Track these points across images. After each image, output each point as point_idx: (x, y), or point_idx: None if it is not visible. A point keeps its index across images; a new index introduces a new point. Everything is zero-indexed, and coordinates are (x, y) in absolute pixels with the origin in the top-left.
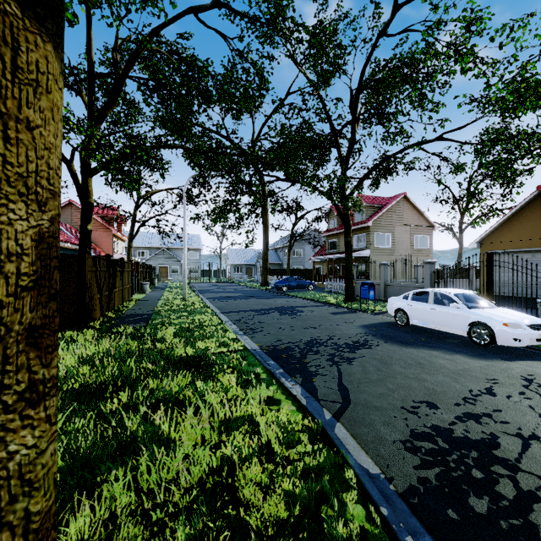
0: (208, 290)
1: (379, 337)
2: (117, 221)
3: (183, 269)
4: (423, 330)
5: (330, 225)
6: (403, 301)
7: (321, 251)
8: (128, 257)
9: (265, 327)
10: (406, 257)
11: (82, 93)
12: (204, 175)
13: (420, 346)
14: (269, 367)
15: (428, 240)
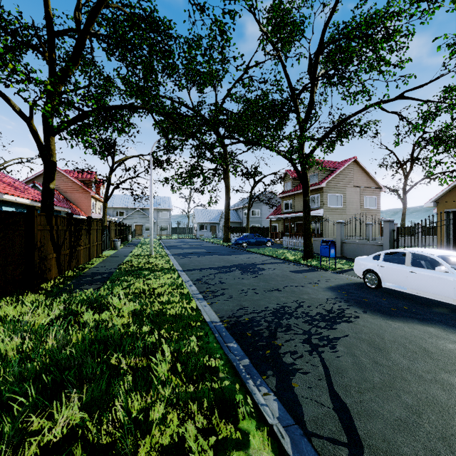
0: (175, 246)
1: (354, 304)
2: (94, 184)
3: (150, 227)
4: (399, 295)
5: (286, 187)
6: (373, 262)
7: (277, 211)
8: (103, 216)
9: (226, 289)
10: (363, 215)
11: (45, 53)
12: (167, 136)
13: (407, 318)
14: (230, 355)
15: (376, 200)
